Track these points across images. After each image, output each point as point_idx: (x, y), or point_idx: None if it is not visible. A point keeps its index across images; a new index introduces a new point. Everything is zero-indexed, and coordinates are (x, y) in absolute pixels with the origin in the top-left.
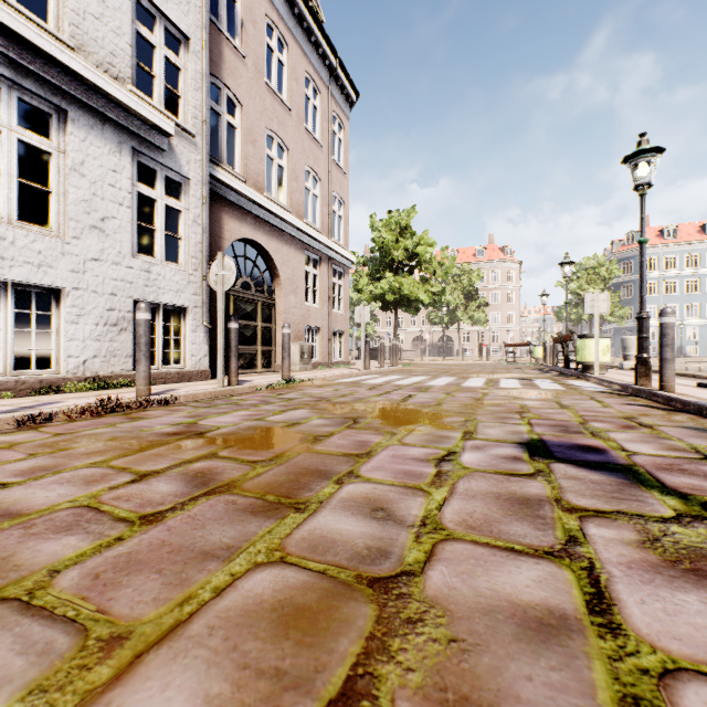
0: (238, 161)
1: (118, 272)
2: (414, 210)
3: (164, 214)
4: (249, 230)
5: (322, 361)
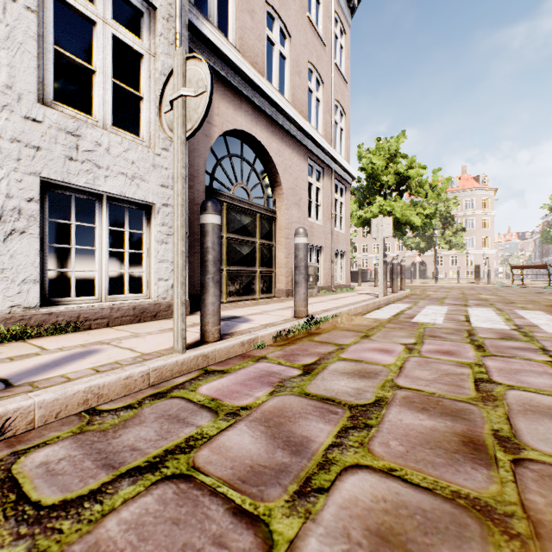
0: (231, 31)
1: (4, 123)
2: (404, 135)
3: (109, 50)
4: (245, 120)
5: (324, 285)
